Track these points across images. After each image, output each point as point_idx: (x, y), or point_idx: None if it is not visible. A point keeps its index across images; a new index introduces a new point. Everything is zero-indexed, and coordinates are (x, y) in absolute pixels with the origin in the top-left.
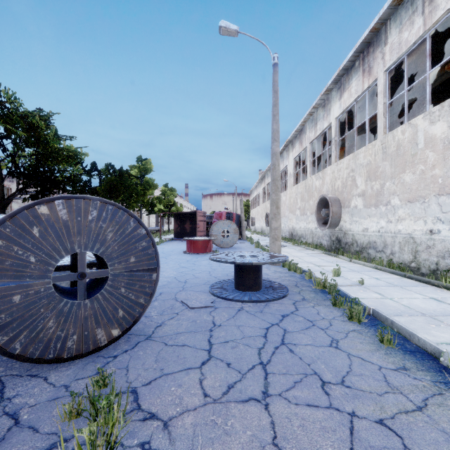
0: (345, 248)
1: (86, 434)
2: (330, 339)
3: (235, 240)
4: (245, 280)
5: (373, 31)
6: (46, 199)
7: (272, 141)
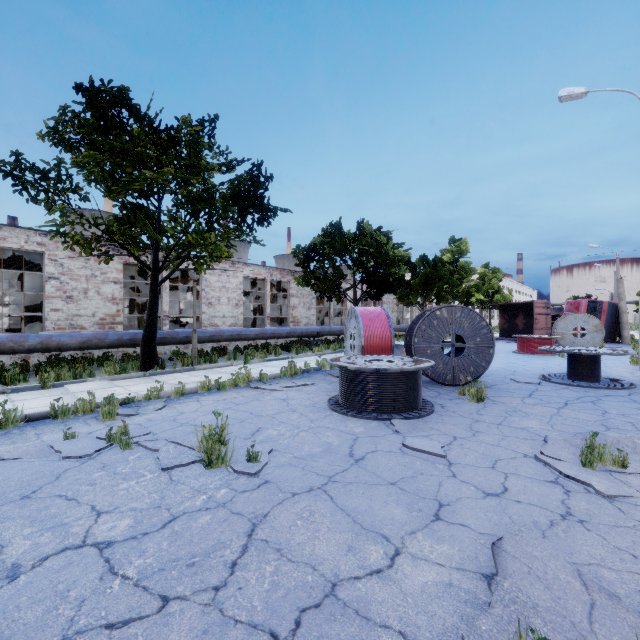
0: None
1: (473, 391)
2: (639, 407)
3: (597, 342)
4: (577, 371)
5: None
6: (439, 308)
7: None
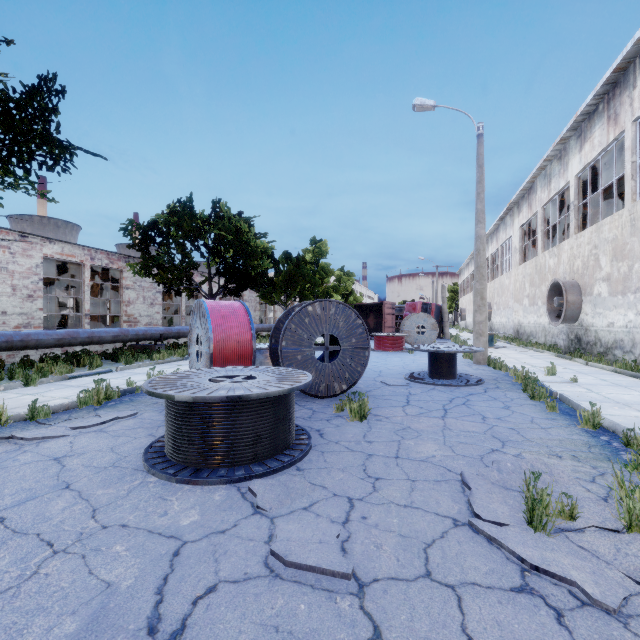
0: (586, 349)
1: (355, 406)
2: (504, 406)
3: (434, 338)
4: (438, 369)
5: (617, 71)
6: (311, 302)
7: (476, 223)
